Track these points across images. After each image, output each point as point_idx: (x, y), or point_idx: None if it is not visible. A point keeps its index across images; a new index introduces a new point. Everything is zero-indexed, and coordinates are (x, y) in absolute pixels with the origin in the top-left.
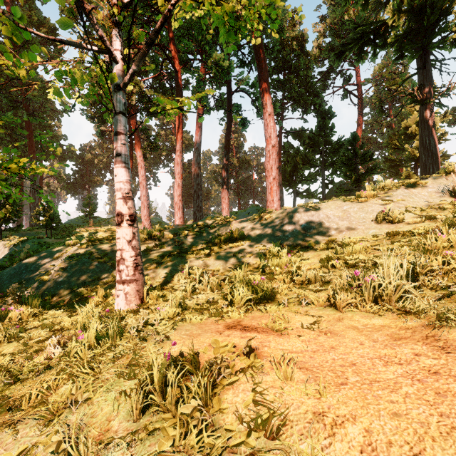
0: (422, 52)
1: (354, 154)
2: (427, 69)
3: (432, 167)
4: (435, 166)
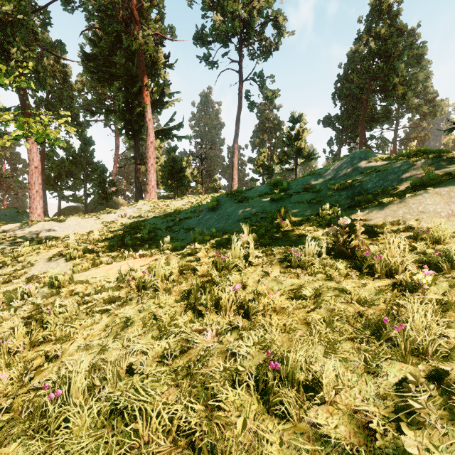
0: (134, 138)
1: (104, 180)
2: (138, 147)
3: (139, 198)
4: (141, 197)
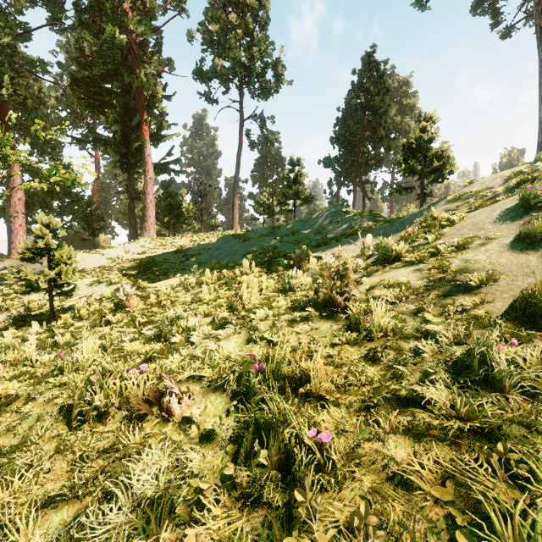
0: (129, 172)
1: (91, 214)
2: (132, 181)
3: (134, 234)
4: (135, 234)
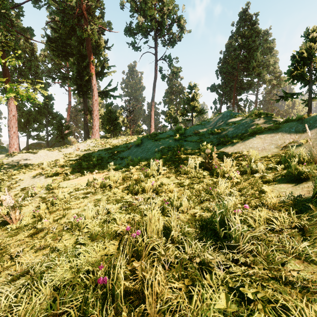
0: (83, 97)
1: (61, 125)
2: (86, 103)
3: (87, 137)
4: (88, 137)
